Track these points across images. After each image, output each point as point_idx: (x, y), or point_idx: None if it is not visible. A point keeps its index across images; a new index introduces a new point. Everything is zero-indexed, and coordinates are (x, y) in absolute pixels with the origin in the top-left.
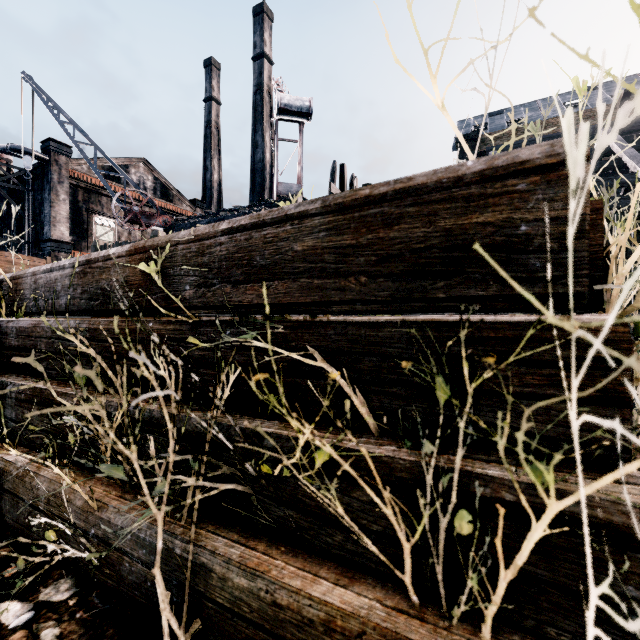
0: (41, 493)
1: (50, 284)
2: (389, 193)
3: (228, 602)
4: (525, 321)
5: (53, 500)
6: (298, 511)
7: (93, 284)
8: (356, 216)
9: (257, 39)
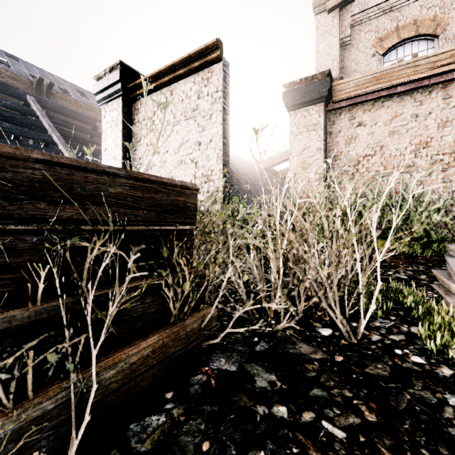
0: None
1: None
2: (157, 181)
3: (101, 394)
4: (177, 229)
5: None
6: (120, 326)
7: None
8: (144, 185)
9: None
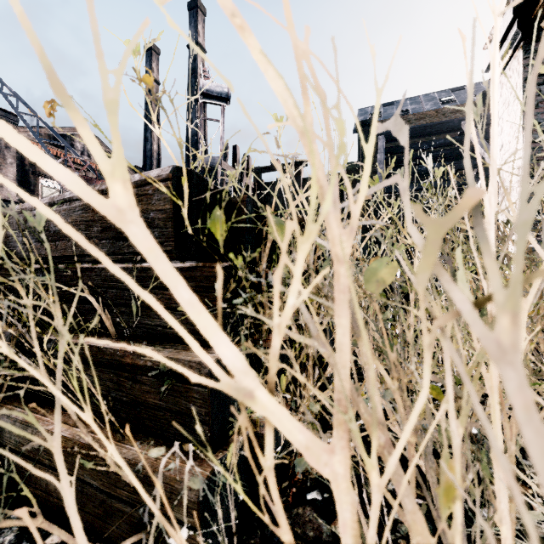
0: None
1: None
2: (105, 190)
3: (14, 445)
4: (180, 266)
5: None
6: (64, 387)
7: None
8: None
9: (192, 30)
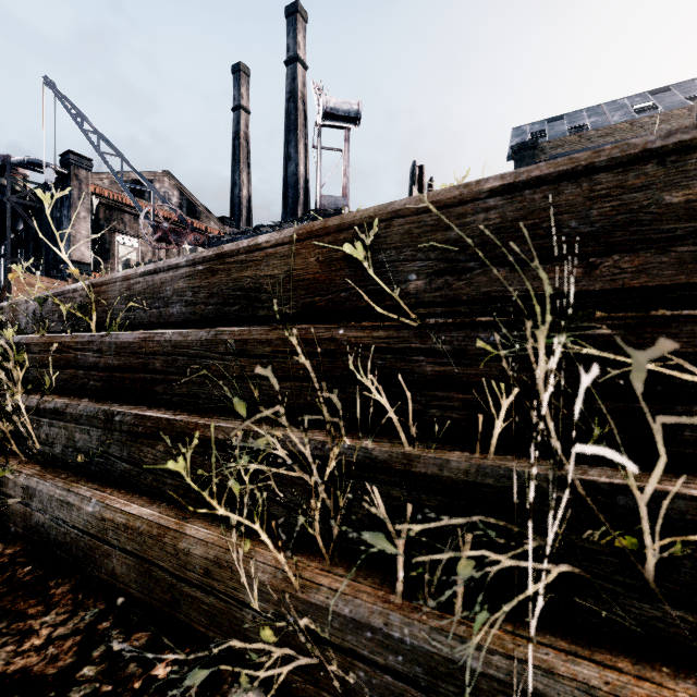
0: (193, 560)
1: (153, 289)
2: None
3: None
4: None
5: (215, 571)
6: None
7: (228, 284)
8: None
9: (290, 42)
